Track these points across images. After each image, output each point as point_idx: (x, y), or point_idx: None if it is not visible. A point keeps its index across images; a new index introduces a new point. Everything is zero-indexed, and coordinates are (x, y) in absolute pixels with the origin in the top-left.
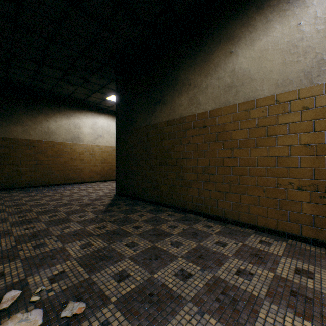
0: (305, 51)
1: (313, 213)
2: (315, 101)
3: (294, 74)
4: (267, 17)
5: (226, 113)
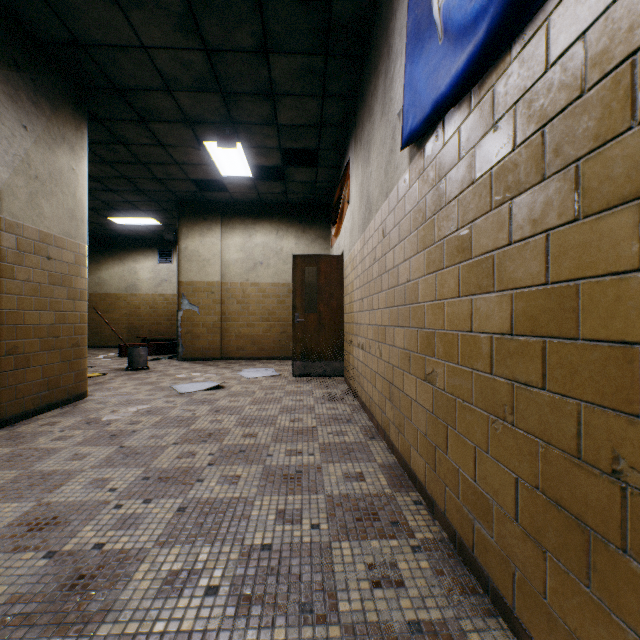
0: (126, 281)
1: (128, 337)
2: (128, 299)
3: (123, 287)
4: (114, 261)
5: (97, 296)
